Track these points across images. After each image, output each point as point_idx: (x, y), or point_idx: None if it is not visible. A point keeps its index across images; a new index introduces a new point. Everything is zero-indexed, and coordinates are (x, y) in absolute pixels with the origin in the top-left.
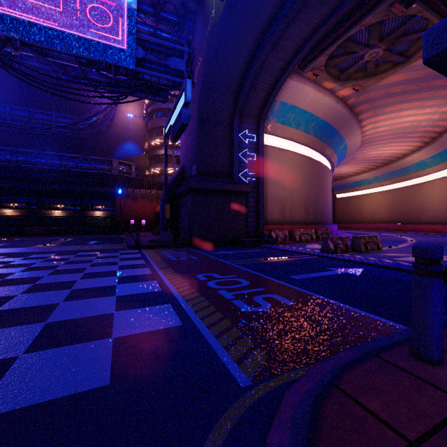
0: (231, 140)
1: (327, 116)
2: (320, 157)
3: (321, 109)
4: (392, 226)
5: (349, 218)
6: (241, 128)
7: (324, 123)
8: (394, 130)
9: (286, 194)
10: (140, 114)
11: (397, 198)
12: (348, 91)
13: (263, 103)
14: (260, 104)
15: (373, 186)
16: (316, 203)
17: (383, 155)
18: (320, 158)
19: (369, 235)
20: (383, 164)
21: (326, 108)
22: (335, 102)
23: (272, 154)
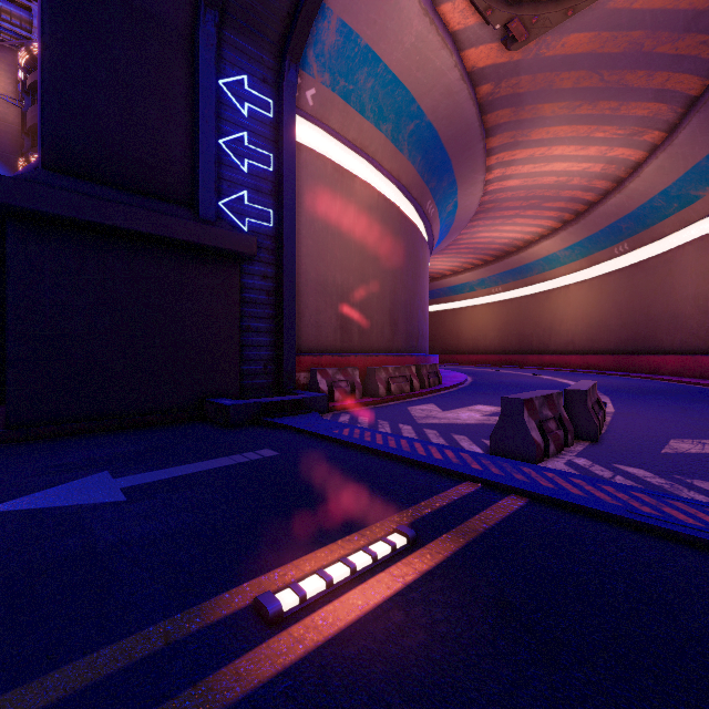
0: (192, 89)
1: (439, 116)
2: (415, 217)
3: (431, 87)
4: (505, 358)
5: (441, 346)
6: (226, 64)
7: (430, 134)
8: (529, 189)
9: (351, 281)
10: (11, 94)
11: (513, 314)
12: (485, 57)
13: (293, 0)
14: (285, 3)
15: (477, 294)
16: (410, 310)
17: (499, 241)
18: (414, 220)
19: (592, 384)
20: (495, 258)
21: (440, 88)
22: (460, 75)
23: (318, 172)
